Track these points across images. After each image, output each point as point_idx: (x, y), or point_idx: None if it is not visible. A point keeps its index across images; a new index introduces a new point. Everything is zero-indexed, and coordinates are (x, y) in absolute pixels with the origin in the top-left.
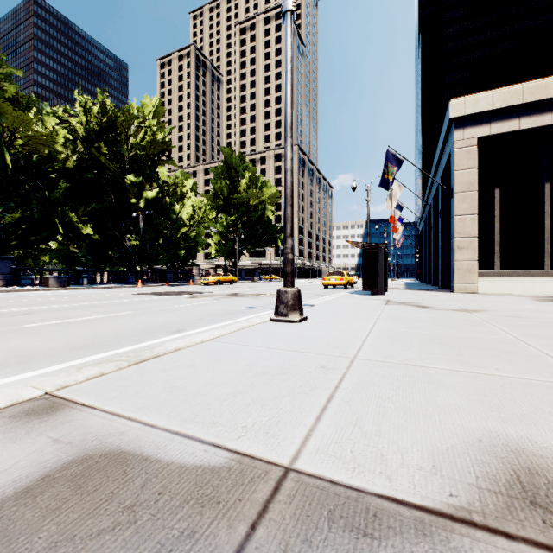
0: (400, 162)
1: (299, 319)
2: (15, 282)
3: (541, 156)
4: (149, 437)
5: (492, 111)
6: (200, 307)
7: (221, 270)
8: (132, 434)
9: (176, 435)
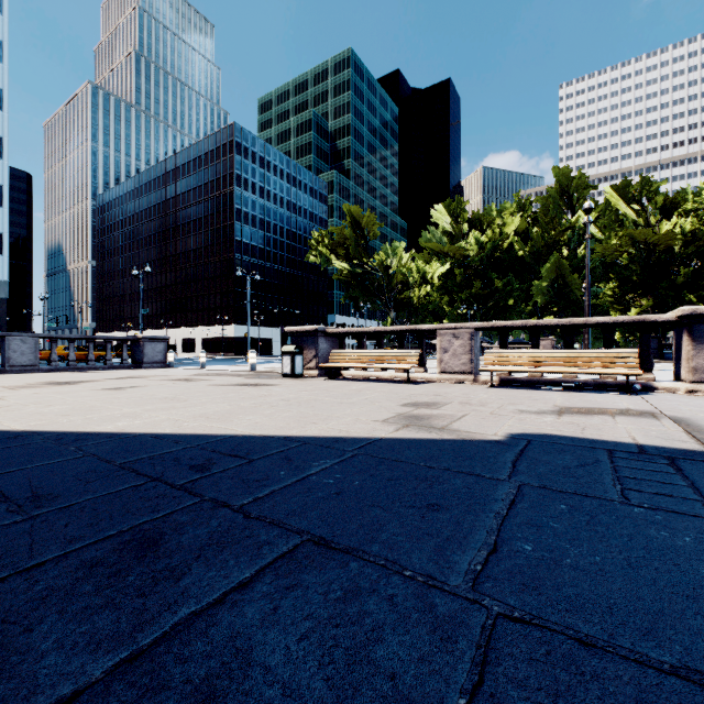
0: None
1: None
2: (663, 356)
3: None
4: None
5: None
6: None
7: None
8: None
9: None
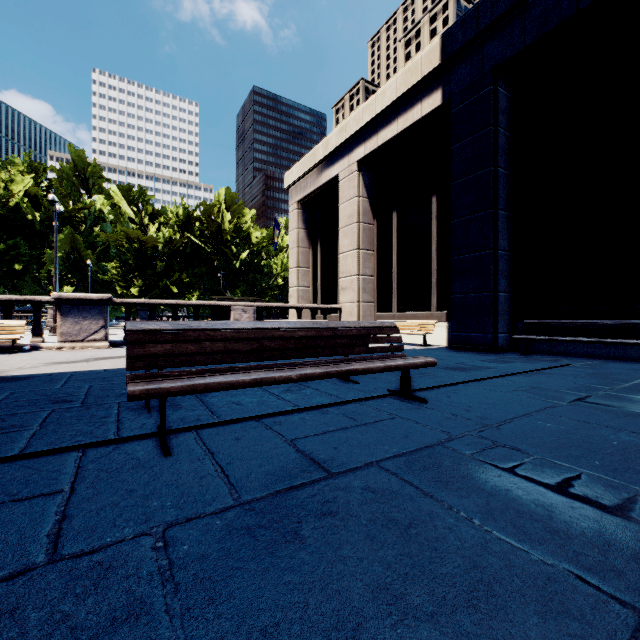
0: (279, 225)
1: (50, 335)
2: None
3: (337, 209)
4: None
5: (301, 179)
6: None
7: None
8: None
9: None
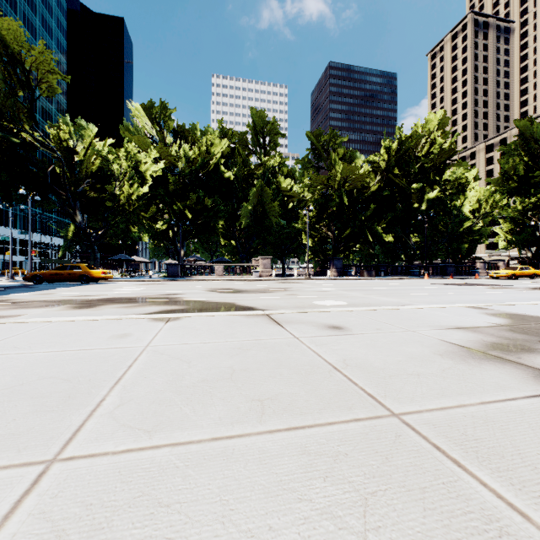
0: None
1: None
2: (343, 273)
3: None
4: (526, 314)
5: None
6: (506, 294)
7: (515, 262)
8: (519, 313)
9: (536, 315)
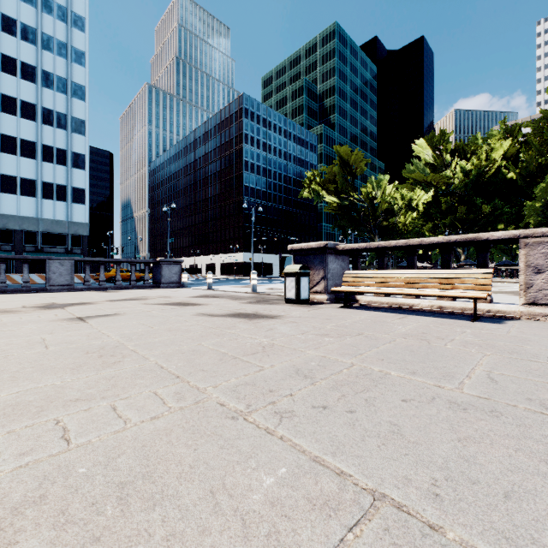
0: None
1: None
2: None
3: None
4: None
5: None
6: None
7: None
8: None
9: None
